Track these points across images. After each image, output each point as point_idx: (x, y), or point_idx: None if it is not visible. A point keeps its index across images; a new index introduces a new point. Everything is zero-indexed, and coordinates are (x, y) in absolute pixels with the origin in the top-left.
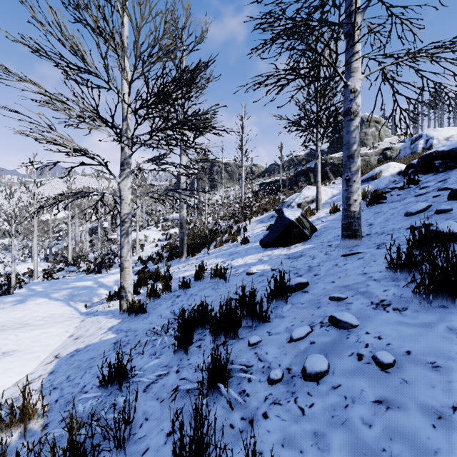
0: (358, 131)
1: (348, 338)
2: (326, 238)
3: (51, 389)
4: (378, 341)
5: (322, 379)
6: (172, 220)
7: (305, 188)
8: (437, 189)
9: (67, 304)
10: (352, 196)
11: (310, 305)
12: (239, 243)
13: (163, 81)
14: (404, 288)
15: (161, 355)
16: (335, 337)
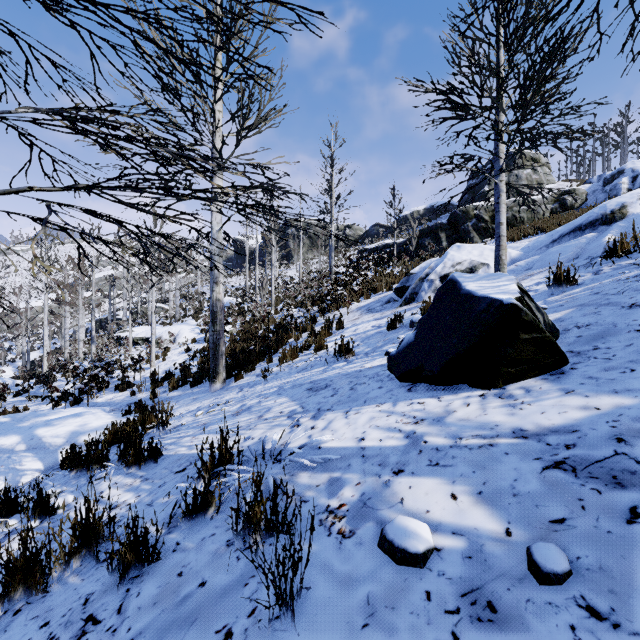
0: None
1: None
2: None
3: None
4: None
5: None
6: None
7: (452, 248)
8: None
9: None
10: None
11: None
12: (331, 355)
13: None
14: None
15: None
16: None
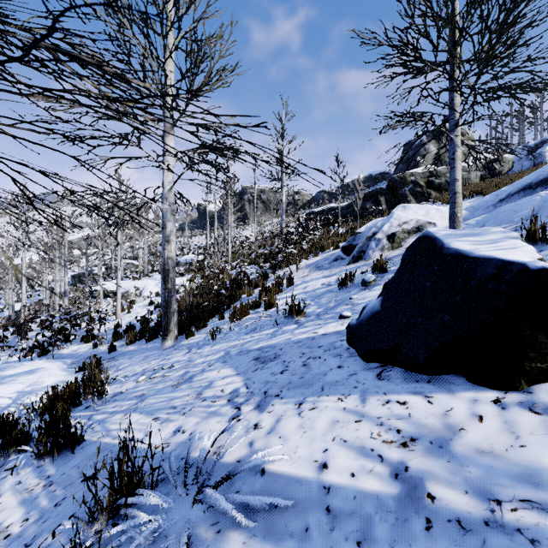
0: None
1: None
2: None
3: None
4: None
5: None
6: (184, 264)
7: (397, 208)
8: None
9: None
10: None
11: None
12: (281, 316)
13: None
14: None
15: None
16: None
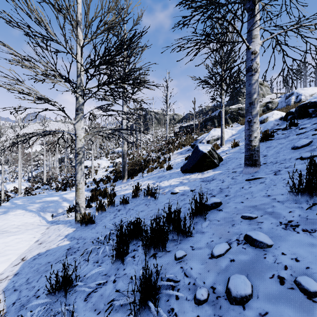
0: (257, 84)
1: (265, 257)
2: (231, 166)
3: (12, 291)
4: (296, 264)
5: (247, 303)
6: (117, 152)
7: (212, 130)
8: (314, 129)
9: (38, 215)
10: (253, 133)
11: (226, 223)
12: (165, 169)
13: (107, 45)
14: (308, 210)
15: (102, 263)
16: (253, 256)
